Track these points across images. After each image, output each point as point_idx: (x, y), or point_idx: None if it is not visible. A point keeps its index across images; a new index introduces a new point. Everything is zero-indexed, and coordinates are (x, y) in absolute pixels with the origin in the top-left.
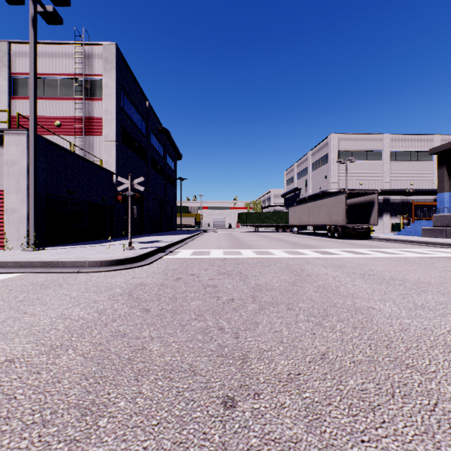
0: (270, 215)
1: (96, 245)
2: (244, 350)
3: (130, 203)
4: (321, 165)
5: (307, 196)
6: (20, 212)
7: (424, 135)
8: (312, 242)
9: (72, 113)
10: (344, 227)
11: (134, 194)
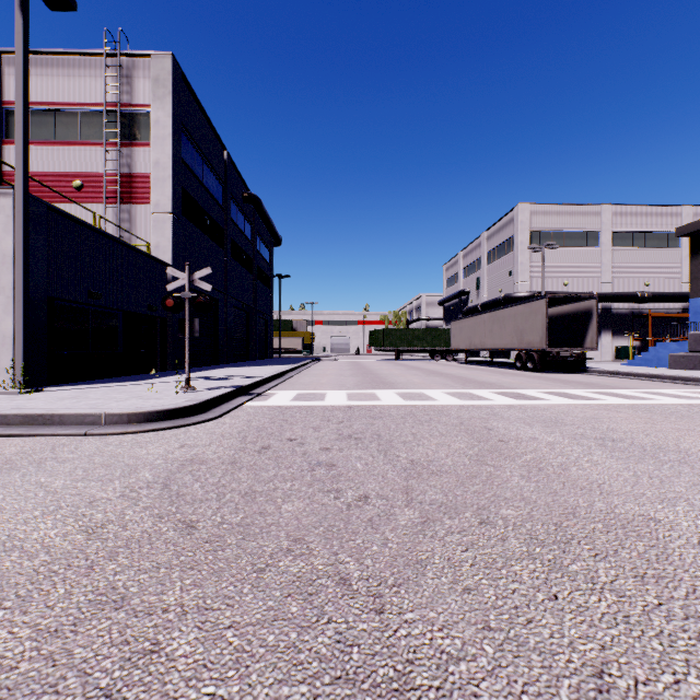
0: (421, 333)
1: (135, 383)
2: (399, 657)
3: (188, 312)
4: (503, 254)
5: (480, 303)
6: (2, 327)
7: (667, 207)
8: (492, 377)
9: (101, 167)
10: (543, 352)
11: (194, 297)
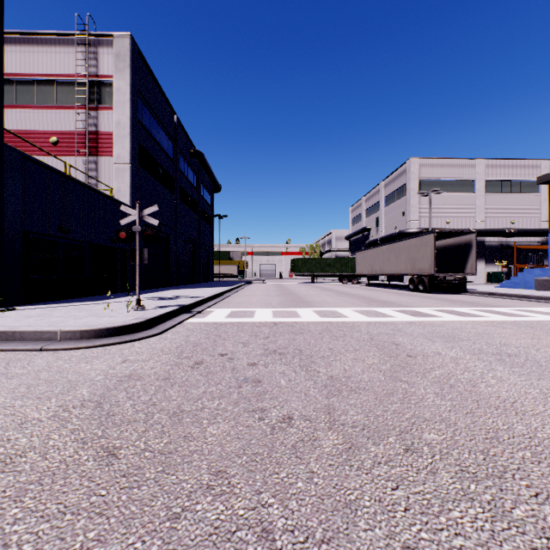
0: (332, 262)
1: (96, 303)
2: None
3: (138, 243)
4: (397, 198)
5: (379, 238)
6: None
7: (529, 160)
8: (391, 297)
9: (72, 126)
10: (431, 277)
11: (143, 230)
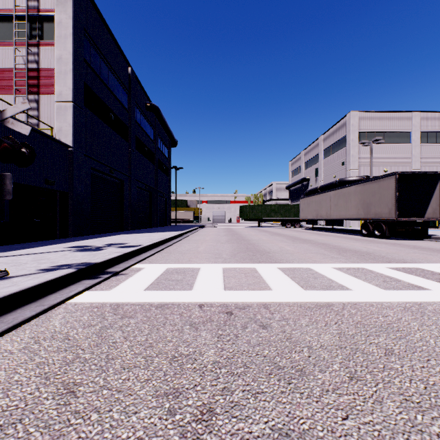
0: (276, 208)
1: None
2: None
3: None
4: (336, 150)
5: (319, 186)
6: None
7: None
8: (353, 243)
9: (13, 63)
10: (390, 222)
11: None
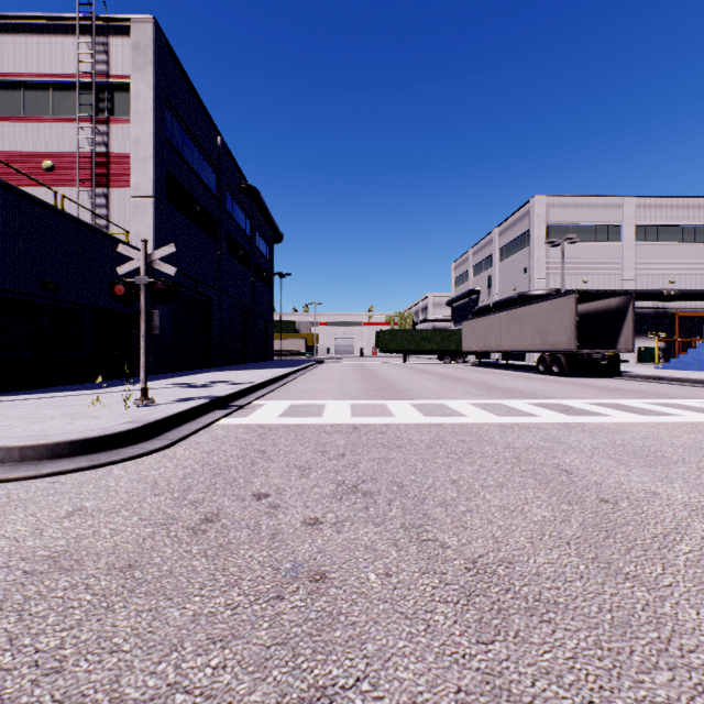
0: (430, 334)
1: (91, 392)
2: None
3: (145, 302)
4: (516, 250)
5: (492, 302)
6: None
7: (694, 198)
8: (517, 382)
9: (74, 145)
10: (571, 354)
11: (150, 282)
